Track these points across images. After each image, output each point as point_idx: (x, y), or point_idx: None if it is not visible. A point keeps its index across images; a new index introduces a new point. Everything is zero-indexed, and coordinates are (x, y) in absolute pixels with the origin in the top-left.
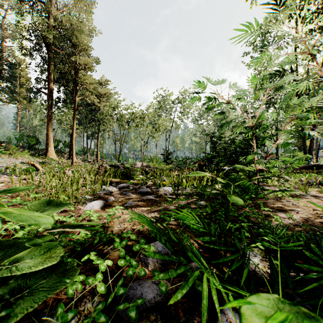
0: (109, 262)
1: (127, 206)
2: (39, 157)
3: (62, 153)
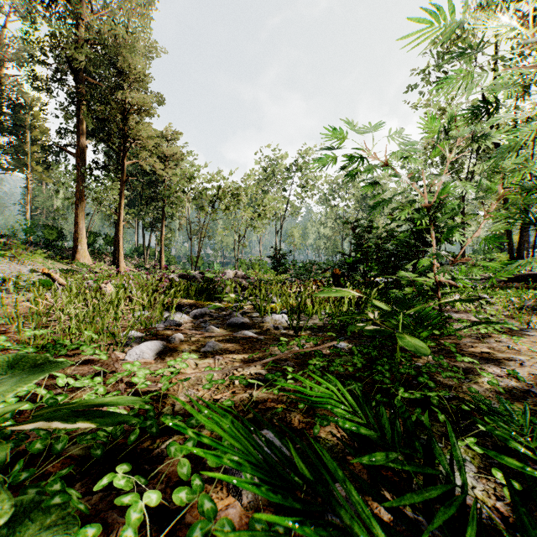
0: (152, 497)
1: (206, 352)
2: (61, 262)
3: (102, 254)
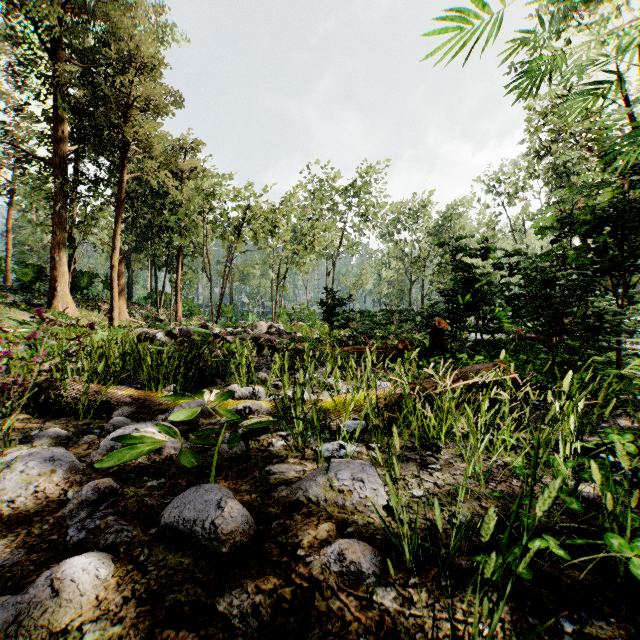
0: None
1: None
2: (31, 310)
3: (99, 301)
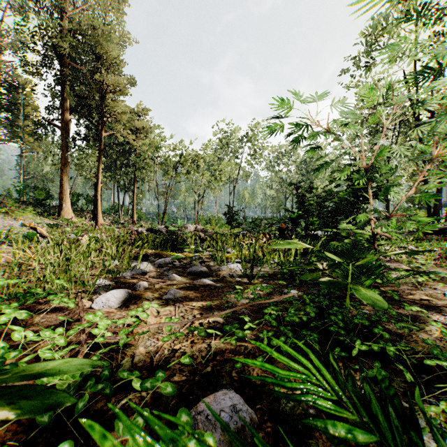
0: None
1: (167, 299)
2: (49, 218)
3: (84, 211)
